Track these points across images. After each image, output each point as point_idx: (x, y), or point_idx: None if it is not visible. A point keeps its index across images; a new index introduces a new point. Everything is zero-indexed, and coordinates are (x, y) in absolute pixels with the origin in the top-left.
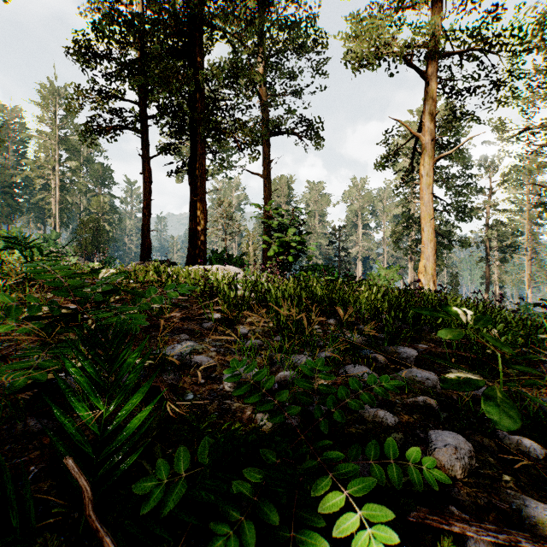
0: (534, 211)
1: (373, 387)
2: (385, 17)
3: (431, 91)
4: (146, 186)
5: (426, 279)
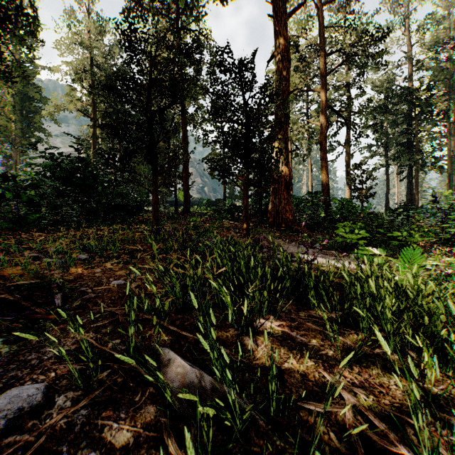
0: None
1: None
2: None
3: None
4: (387, 185)
5: None
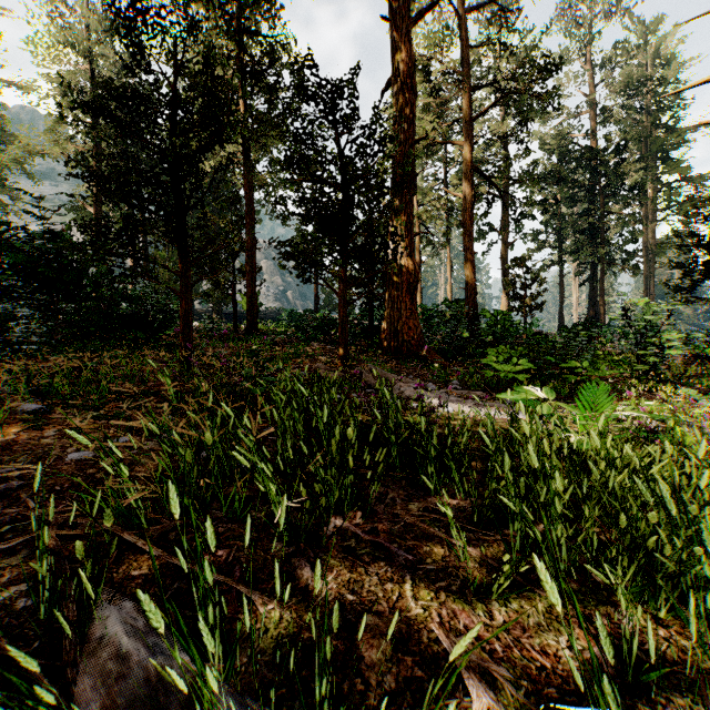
0: None
1: None
2: None
3: None
4: (562, 292)
5: None
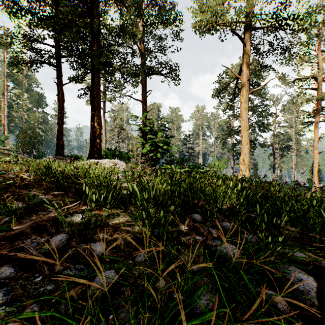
0: (298, 127)
1: None
2: None
3: (247, 49)
4: (60, 104)
5: (244, 168)
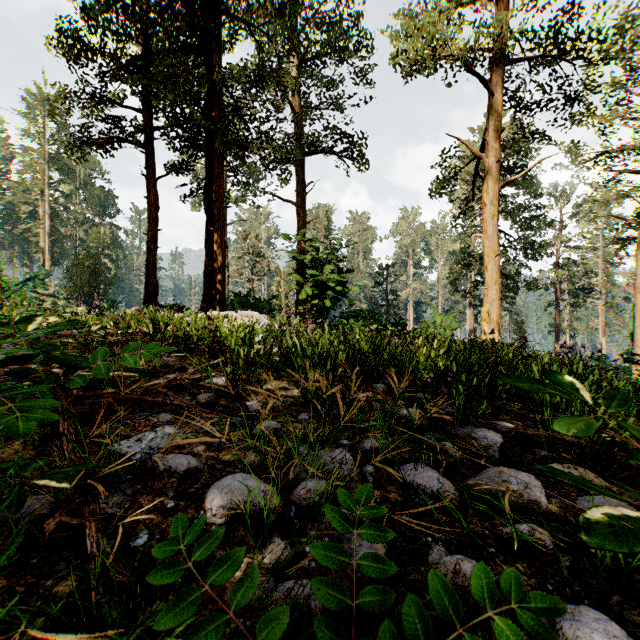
0: (610, 248)
1: (488, 613)
2: (442, 13)
3: (496, 104)
4: (151, 213)
5: (490, 328)
